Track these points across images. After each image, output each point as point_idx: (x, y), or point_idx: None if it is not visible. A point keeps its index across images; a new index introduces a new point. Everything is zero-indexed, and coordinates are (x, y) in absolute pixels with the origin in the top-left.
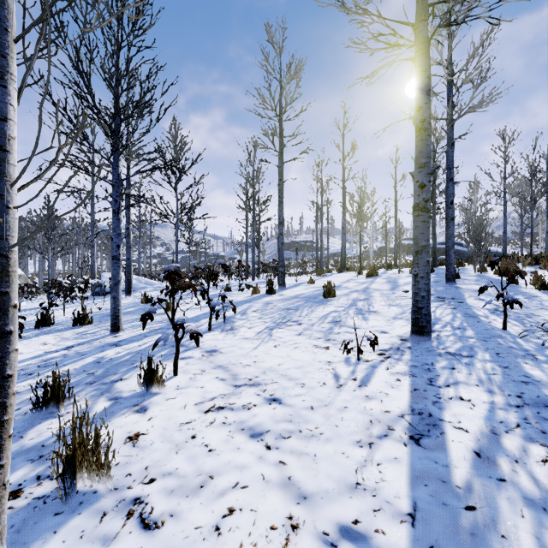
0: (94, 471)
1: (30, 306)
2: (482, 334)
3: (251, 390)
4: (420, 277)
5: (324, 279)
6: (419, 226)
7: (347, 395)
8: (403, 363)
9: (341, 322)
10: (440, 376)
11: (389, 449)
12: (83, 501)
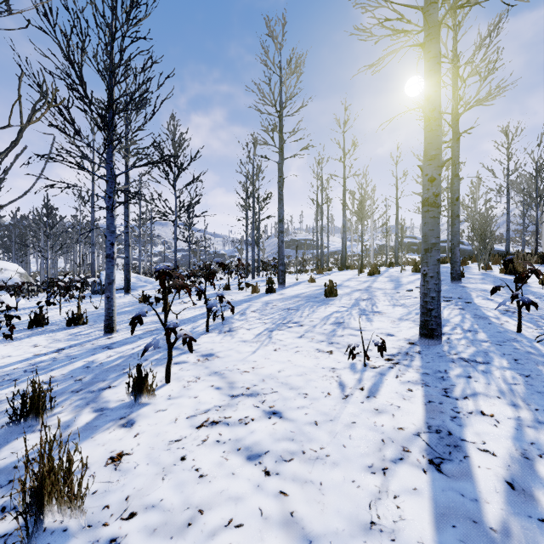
0: (65, 504)
1: (29, 304)
2: (495, 337)
3: (248, 401)
4: (430, 277)
5: (324, 278)
6: (429, 222)
7: (354, 407)
8: (414, 370)
9: (344, 323)
10: (456, 386)
11: (406, 477)
12: (50, 542)
